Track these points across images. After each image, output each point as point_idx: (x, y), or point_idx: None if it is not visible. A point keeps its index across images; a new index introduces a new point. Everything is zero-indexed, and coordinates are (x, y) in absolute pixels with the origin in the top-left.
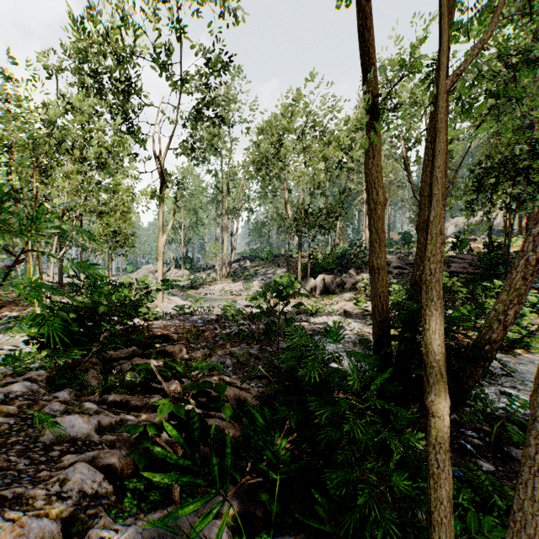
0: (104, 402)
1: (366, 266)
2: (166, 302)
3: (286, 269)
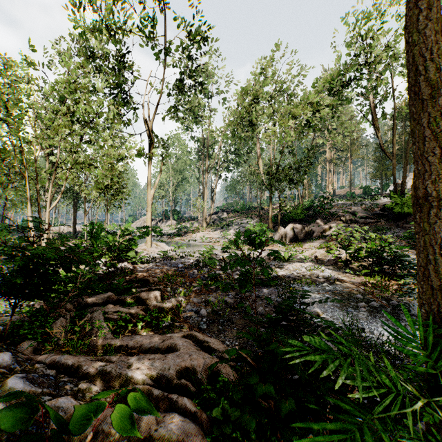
0: (55, 365)
1: (333, 216)
2: (154, 247)
3: (258, 219)
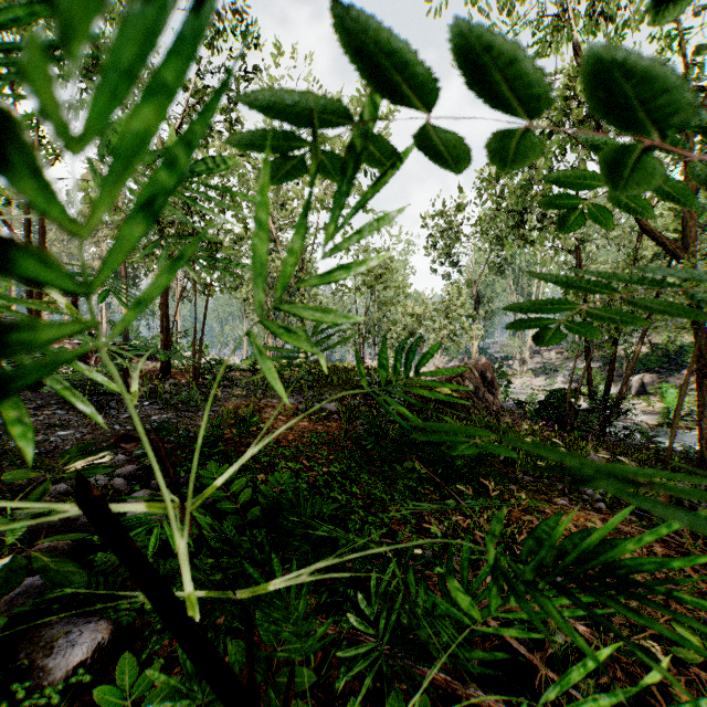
0: None
1: None
2: None
3: (601, 364)
